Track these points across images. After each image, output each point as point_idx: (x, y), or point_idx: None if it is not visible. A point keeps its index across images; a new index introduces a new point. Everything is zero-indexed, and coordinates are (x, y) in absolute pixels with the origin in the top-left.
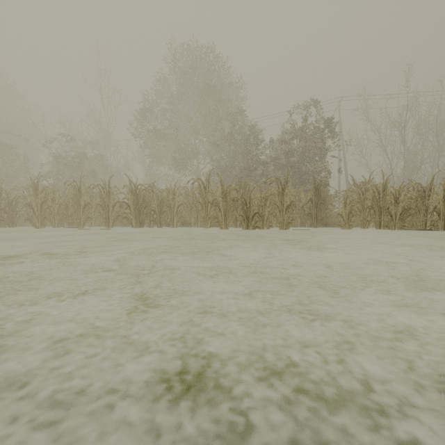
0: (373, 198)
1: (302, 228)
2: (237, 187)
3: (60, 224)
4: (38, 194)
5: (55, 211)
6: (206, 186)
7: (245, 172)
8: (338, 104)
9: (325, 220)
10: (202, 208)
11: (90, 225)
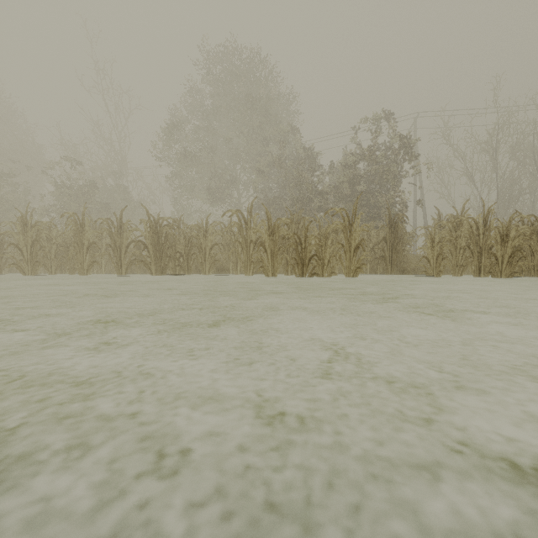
0: (469, 235)
1: (373, 275)
2: (288, 221)
3: (61, 271)
4: (28, 231)
5: (52, 254)
6: (247, 220)
7: (297, 205)
8: (414, 122)
9: (402, 265)
10: (242, 250)
11: (99, 272)
